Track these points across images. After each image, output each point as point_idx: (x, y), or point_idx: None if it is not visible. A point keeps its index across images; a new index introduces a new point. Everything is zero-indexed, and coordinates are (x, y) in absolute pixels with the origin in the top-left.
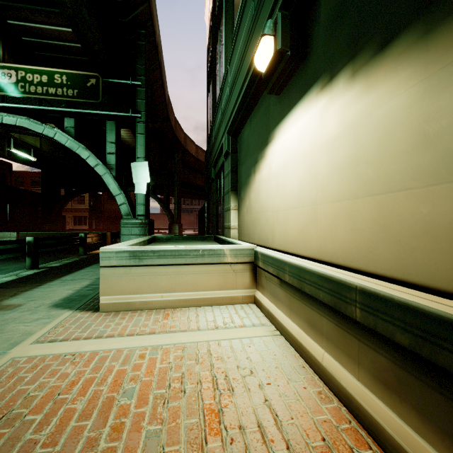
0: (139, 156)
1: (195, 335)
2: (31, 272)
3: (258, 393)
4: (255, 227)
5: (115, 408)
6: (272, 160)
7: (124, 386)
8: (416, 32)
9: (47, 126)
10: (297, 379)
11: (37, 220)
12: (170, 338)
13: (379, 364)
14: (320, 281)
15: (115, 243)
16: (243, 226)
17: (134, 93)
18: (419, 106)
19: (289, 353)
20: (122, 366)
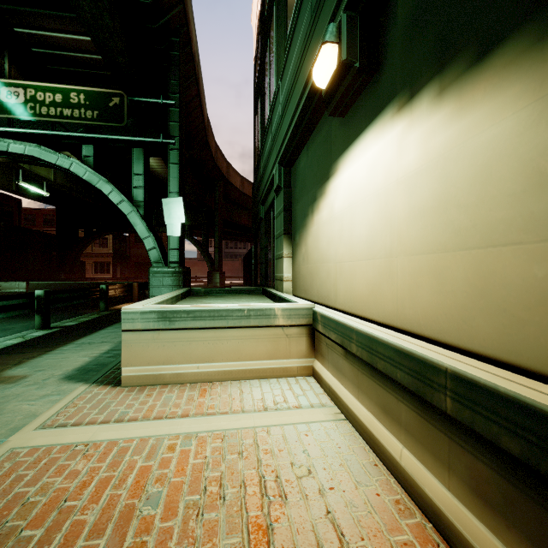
0: (172, 190)
1: (239, 419)
2: (41, 333)
3: (318, 501)
4: (314, 280)
5: (135, 520)
6: (334, 198)
7: (148, 489)
8: (528, 36)
9: (62, 155)
10: (368, 481)
11: (51, 267)
12: (208, 423)
13: (477, 473)
14: (398, 357)
15: (144, 296)
16: (299, 278)
17: (166, 115)
18: (532, 135)
19: (357, 445)
20: (147, 461)
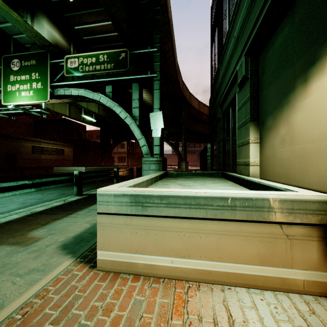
0: (155, 107)
1: None
2: (75, 199)
3: None
4: (310, 163)
5: None
6: None
7: None
8: None
9: (96, 93)
10: None
11: (98, 159)
12: None
13: None
14: None
15: (140, 175)
16: (272, 163)
17: (152, 59)
18: None
19: None
20: None
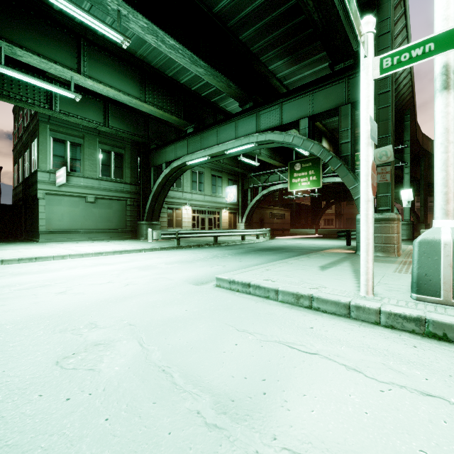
0: (405, 186)
1: None
2: None
3: None
4: None
5: None
6: None
7: None
8: None
9: None
10: None
11: (307, 222)
12: None
13: None
14: None
15: None
16: None
17: (401, 150)
18: None
19: None
20: None
